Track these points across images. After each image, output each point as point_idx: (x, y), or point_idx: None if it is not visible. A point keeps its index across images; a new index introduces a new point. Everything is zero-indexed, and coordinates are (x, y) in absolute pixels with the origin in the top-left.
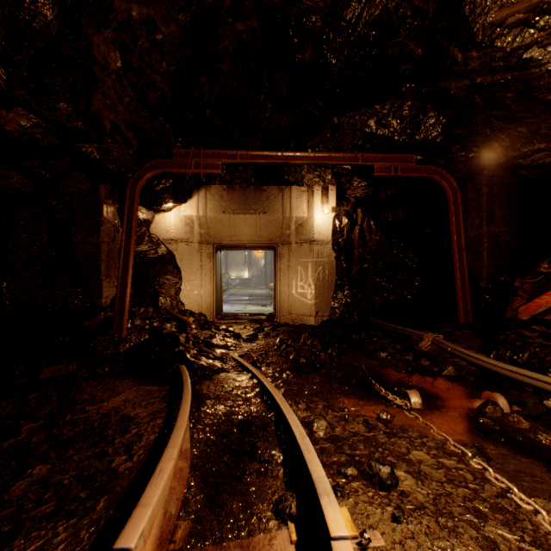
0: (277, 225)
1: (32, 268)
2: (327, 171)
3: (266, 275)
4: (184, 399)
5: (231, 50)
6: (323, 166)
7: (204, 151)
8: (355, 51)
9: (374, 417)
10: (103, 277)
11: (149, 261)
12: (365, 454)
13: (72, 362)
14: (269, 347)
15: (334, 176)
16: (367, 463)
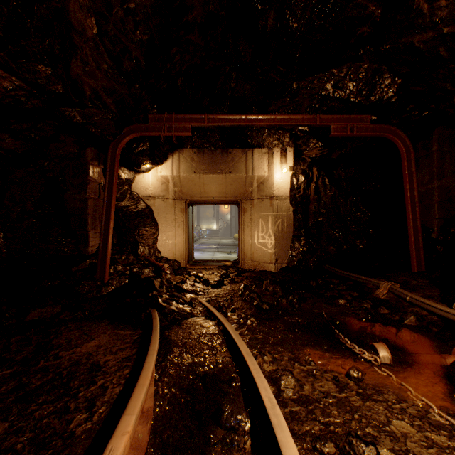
0: (241, 183)
1: (27, 220)
2: (285, 135)
3: (231, 227)
4: (151, 348)
5: (199, 21)
6: (282, 129)
7: (176, 116)
8: (315, 14)
9: (343, 374)
10: (90, 229)
11: (130, 215)
12: (340, 422)
13: (57, 304)
14: (234, 292)
15: (292, 139)
16: (346, 439)
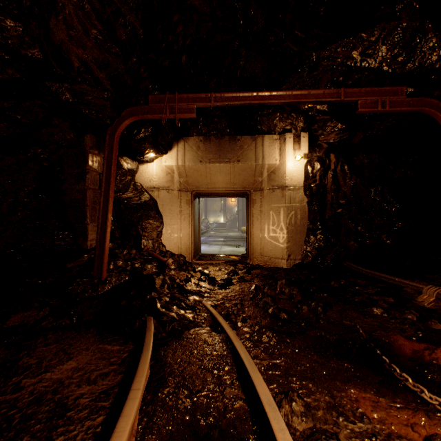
0: (250, 172)
1: (20, 212)
2: (299, 119)
3: (238, 220)
4: (134, 386)
5: None
6: (297, 110)
7: (179, 96)
8: None
9: None
10: (88, 221)
11: (132, 206)
12: None
13: (44, 307)
14: (244, 294)
15: (306, 124)
16: None
